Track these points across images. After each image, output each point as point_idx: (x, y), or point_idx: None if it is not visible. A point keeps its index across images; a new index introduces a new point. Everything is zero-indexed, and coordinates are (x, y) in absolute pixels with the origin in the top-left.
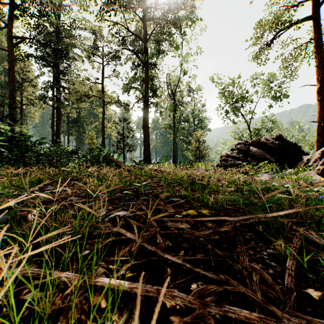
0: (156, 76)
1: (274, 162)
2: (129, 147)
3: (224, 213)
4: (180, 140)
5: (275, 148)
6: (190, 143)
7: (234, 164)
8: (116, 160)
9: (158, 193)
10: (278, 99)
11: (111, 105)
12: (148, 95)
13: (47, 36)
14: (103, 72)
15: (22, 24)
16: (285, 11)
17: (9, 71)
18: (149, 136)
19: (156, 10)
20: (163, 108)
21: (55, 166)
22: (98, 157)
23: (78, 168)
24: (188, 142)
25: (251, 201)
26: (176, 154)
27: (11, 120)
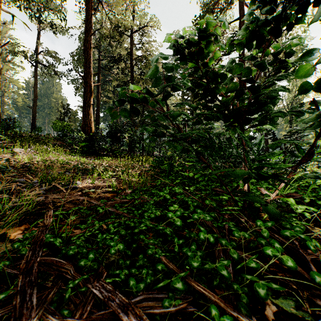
0: None
1: None
2: None
3: None
4: None
5: None
6: None
7: None
8: None
9: None
10: None
11: None
12: None
13: None
14: None
15: None
16: None
17: None
18: (268, 143)
19: None
20: None
21: None
22: None
23: None
24: None
25: None
26: None
27: None
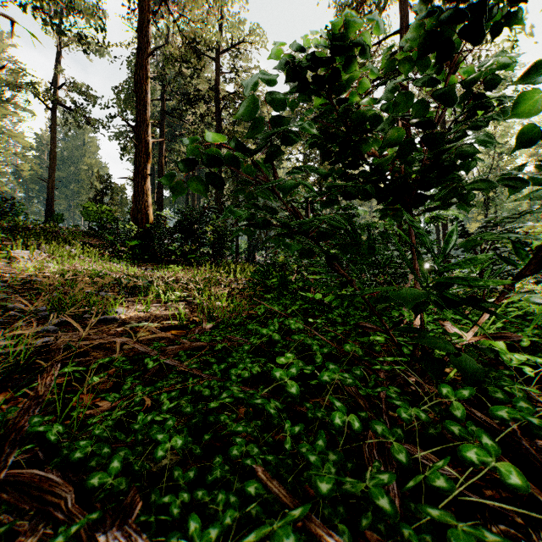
0: None
1: None
2: None
3: None
4: None
5: None
6: None
7: None
8: None
9: None
10: None
11: None
12: None
13: None
14: None
15: None
16: None
17: None
18: None
19: None
20: None
21: None
22: None
23: None
24: None
25: None
26: None
27: None
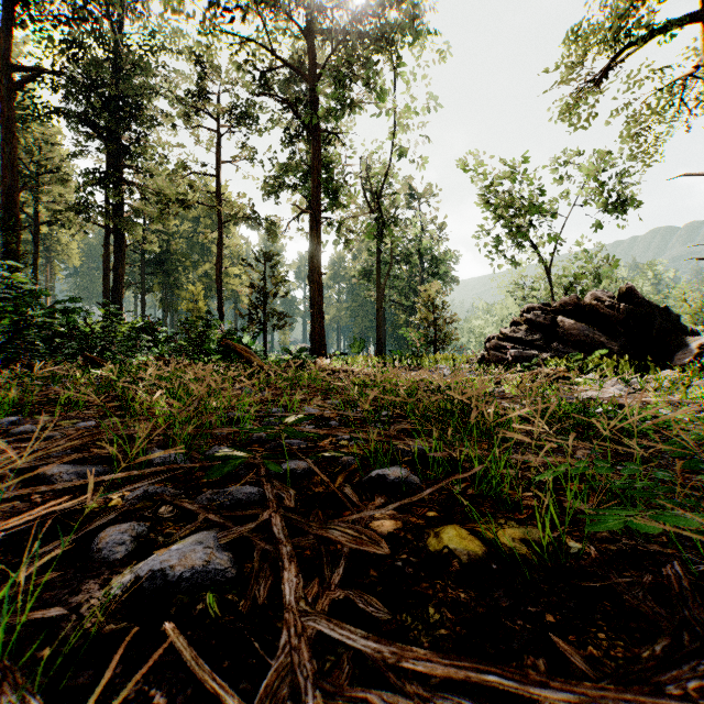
0: (337, 157)
1: (618, 352)
2: (278, 318)
3: (578, 539)
4: (393, 305)
5: (618, 318)
6: (413, 310)
7: (520, 358)
8: (241, 348)
9: (338, 442)
10: (615, 210)
11: (236, 224)
12: (319, 201)
13: (93, 68)
14: (219, 149)
15: (35, 40)
16: (634, 7)
17: (3, 146)
18: (321, 294)
19: (338, 4)
20: (354, 231)
21: (96, 363)
22: (203, 340)
23: (116, 368)
24: (410, 308)
25: (697, 504)
26: (384, 335)
27: (5, 256)
